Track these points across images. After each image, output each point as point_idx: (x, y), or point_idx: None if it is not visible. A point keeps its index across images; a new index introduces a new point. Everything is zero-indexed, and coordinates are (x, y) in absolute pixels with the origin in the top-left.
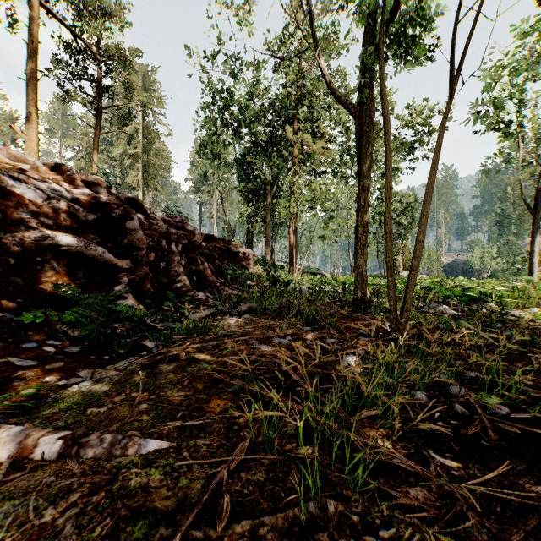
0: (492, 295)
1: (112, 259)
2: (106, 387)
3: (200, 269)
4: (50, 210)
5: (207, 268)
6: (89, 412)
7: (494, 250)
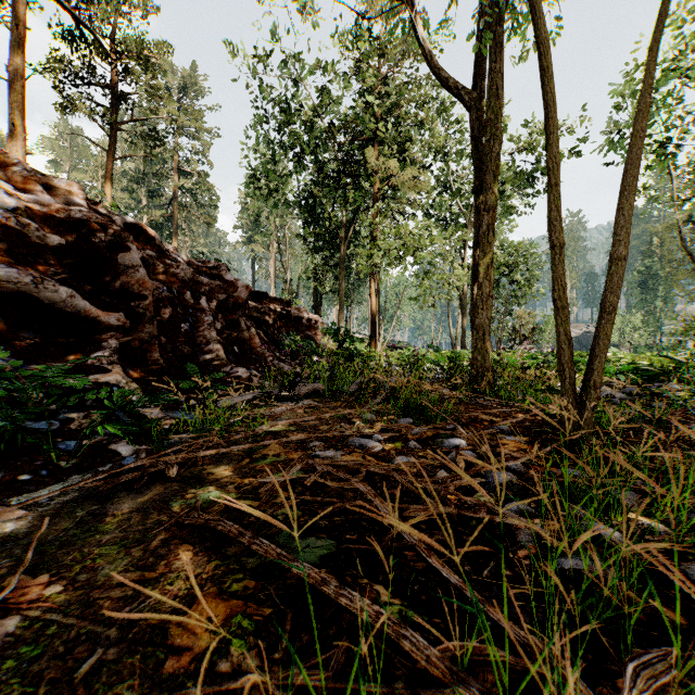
0: (668, 372)
1: (88, 308)
2: None
3: (245, 336)
4: None
5: (255, 335)
6: None
7: (637, 319)
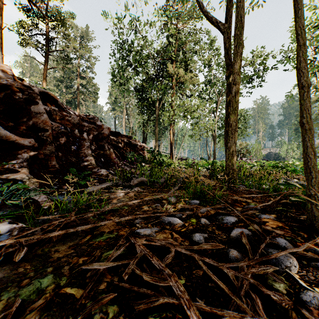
0: None
1: (9, 135)
2: None
3: (107, 153)
4: None
5: (112, 153)
6: None
7: (294, 146)
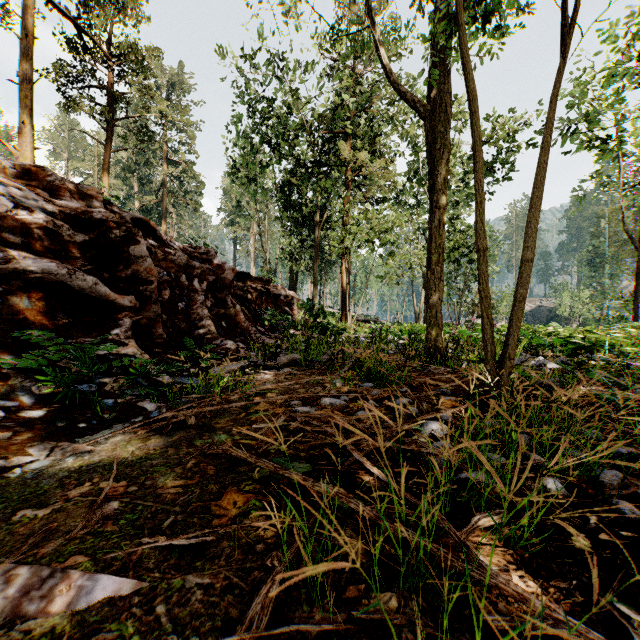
0: (598, 344)
1: (108, 293)
2: (66, 472)
3: (231, 313)
4: (18, 223)
5: (239, 312)
6: (18, 518)
7: (585, 295)
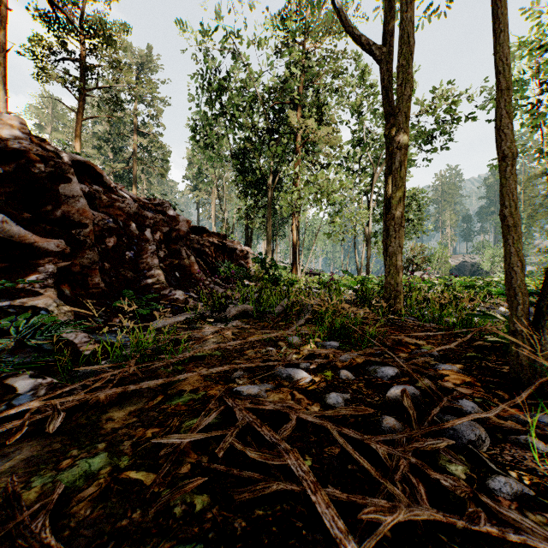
0: None
1: (23, 234)
2: None
3: (185, 263)
4: None
5: (194, 263)
6: None
7: None
